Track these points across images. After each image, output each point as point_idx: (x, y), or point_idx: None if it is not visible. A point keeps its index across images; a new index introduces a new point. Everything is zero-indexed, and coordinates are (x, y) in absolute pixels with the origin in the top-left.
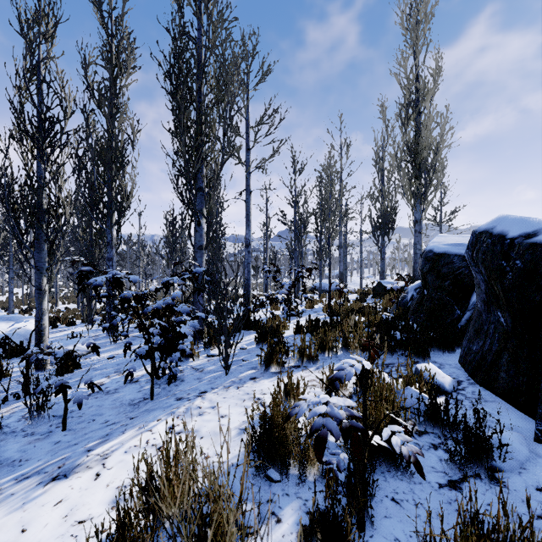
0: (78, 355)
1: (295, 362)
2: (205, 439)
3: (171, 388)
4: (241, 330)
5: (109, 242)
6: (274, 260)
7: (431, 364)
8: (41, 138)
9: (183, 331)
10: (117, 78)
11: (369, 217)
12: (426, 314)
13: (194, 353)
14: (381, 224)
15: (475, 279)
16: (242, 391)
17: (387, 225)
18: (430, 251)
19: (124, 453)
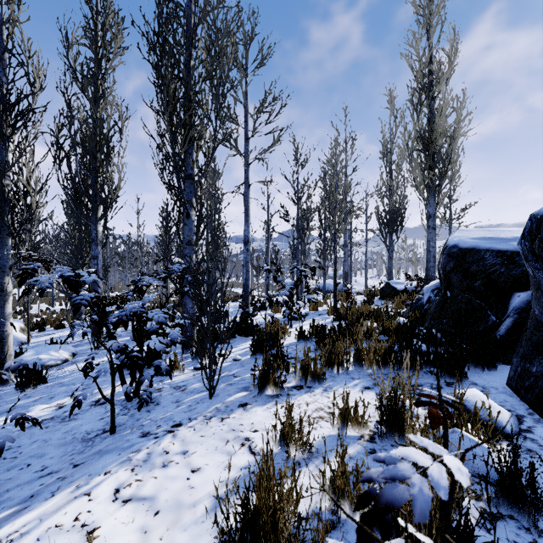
0: (51, 365)
1: (297, 380)
2: (161, 515)
3: (141, 415)
4: (237, 336)
5: (94, 239)
6: (276, 259)
7: (477, 391)
8: (0, 113)
9: (152, 345)
10: (102, 58)
11: (376, 213)
12: (450, 320)
13: (178, 366)
14: (389, 221)
15: (531, 277)
16: (227, 426)
17: (395, 222)
18: (454, 247)
19: (35, 542)
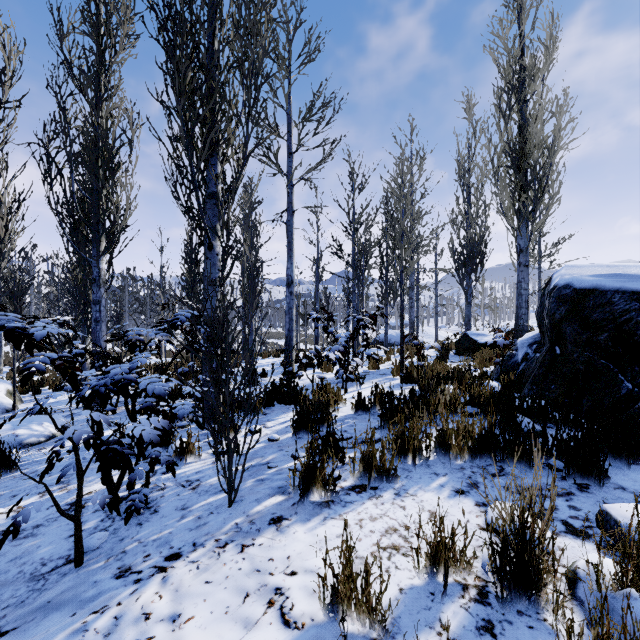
0: (31, 443)
1: (357, 478)
2: None
3: (128, 531)
4: (277, 404)
5: (95, 278)
6: (327, 305)
7: None
8: None
9: (138, 432)
10: (105, 49)
11: (451, 248)
12: (562, 386)
13: (192, 449)
14: (467, 258)
15: None
16: (248, 562)
17: (475, 259)
18: (567, 287)
19: None
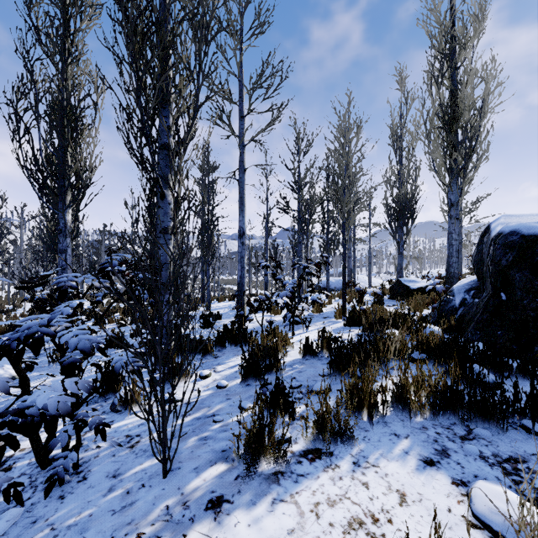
0: None
1: (309, 440)
2: None
3: (45, 507)
4: (228, 346)
5: (62, 229)
6: (275, 255)
7: None
8: None
9: (42, 401)
10: (70, 17)
11: (385, 205)
12: (510, 332)
13: (137, 398)
14: (399, 213)
15: None
16: None
17: (406, 214)
18: (514, 234)
19: None
